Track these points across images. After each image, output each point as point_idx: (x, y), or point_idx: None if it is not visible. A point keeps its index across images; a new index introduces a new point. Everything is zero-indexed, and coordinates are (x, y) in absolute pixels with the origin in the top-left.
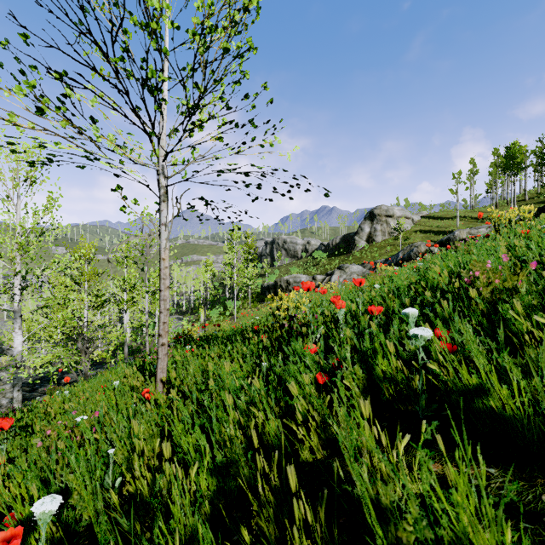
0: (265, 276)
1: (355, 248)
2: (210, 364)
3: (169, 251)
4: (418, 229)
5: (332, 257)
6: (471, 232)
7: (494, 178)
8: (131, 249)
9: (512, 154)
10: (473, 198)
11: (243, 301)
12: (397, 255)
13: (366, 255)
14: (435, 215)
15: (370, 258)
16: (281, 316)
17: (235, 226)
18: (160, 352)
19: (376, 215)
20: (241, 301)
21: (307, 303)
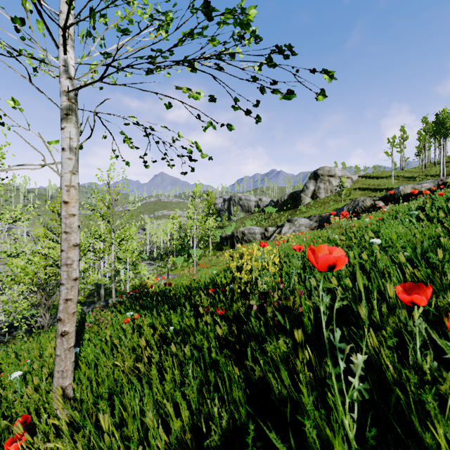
0: (223, 228)
1: (301, 203)
2: (103, 417)
3: (77, 191)
4: (357, 187)
5: (281, 212)
6: (415, 187)
7: (423, 142)
8: (99, 202)
9: (441, 120)
10: (403, 161)
11: (205, 249)
12: (341, 209)
13: (311, 210)
14: (371, 175)
15: (314, 212)
16: (243, 280)
17: (197, 185)
18: (60, 346)
19: (320, 175)
20: (203, 249)
21: (276, 263)
